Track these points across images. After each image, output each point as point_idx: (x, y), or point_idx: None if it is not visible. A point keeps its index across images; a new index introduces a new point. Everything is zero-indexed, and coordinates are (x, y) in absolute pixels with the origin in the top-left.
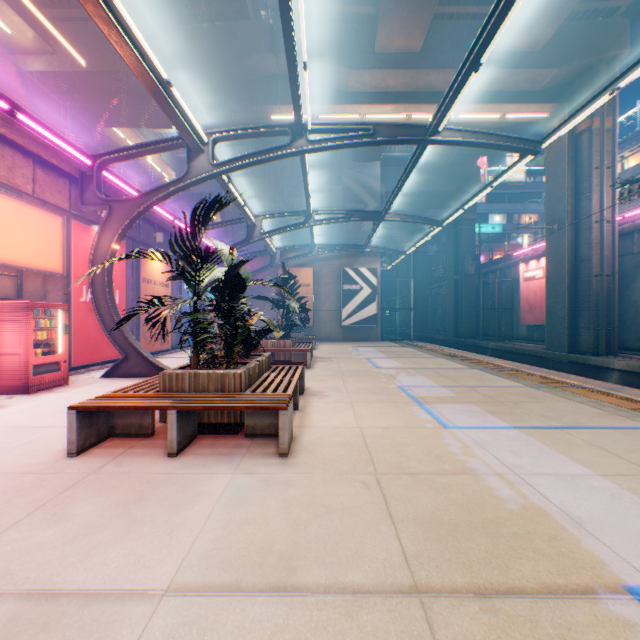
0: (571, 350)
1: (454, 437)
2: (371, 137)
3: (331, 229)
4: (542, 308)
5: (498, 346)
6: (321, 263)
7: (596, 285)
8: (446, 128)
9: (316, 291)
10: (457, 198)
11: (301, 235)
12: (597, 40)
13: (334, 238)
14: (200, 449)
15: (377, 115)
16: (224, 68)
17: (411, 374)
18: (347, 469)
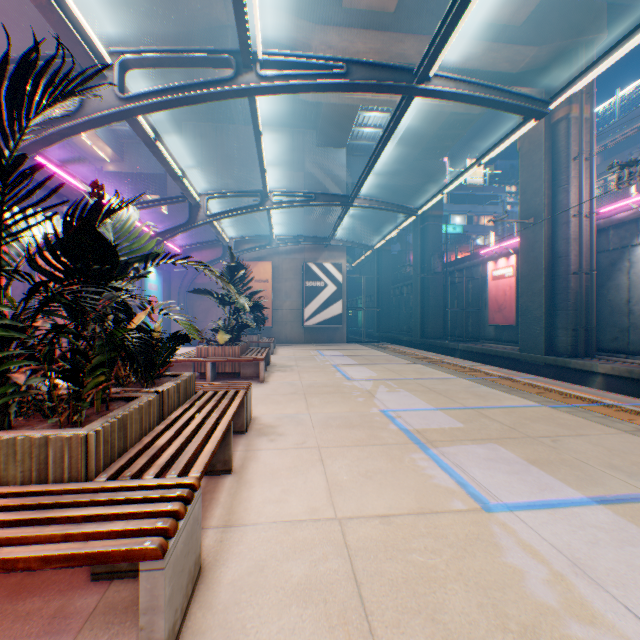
0: (548, 352)
1: (519, 543)
2: (343, 78)
3: (293, 219)
4: (512, 308)
5: (468, 347)
6: (281, 257)
7: (574, 283)
8: (438, 74)
9: (276, 288)
10: (424, 194)
11: (259, 225)
12: (577, 21)
13: (296, 230)
14: None
15: None
16: (158, 7)
17: (393, 389)
18: None
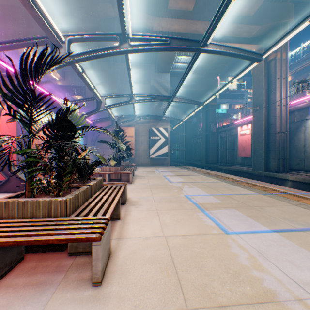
0: (266, 170)
1: (238, 245)
2: (168, 45)
3: (144, 107)
4: (249, 149)
5: (228, 168)
6: (139, 125)
7: (278, 137)
8: (211, 43)
9: (136, 139)
10: (207, 94)
11: (128, 110)
12: (279, 13)
13: (146, 112)
14: (17, 278)
15: None
16: (83, 10)
17: (191, 186)
18: (158, 304)
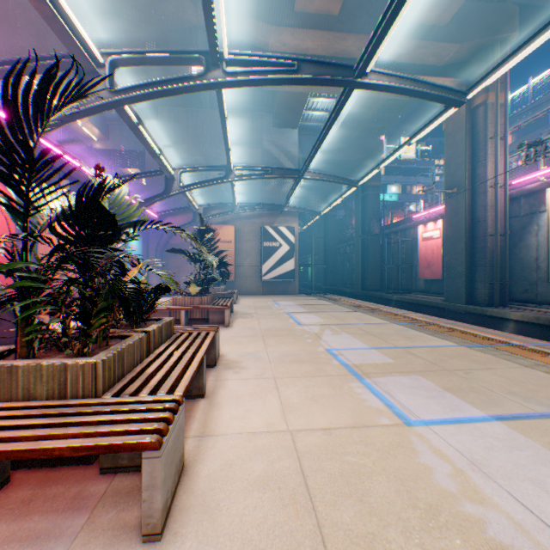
0: (469, 302)
1: (431, 448)
2: (295, 74)
3: (252, 189)
4: (439, 264)
5: (401, 298)
6: (243, 221)
7: (491, 243)
8: (374, 70)
9: (238, 247)
10: (364, 167)
11: (224, 194)
12: (493, 22)
13: (255, 198)
14: None
15: None
16: (139, 11)
17: (336, 332)
18: None
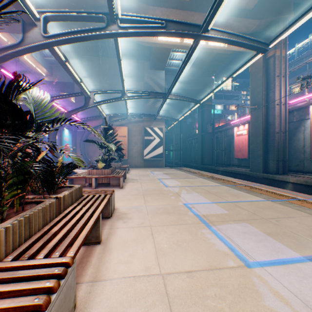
0: (264, 172)
1: (271, 290)
2: (164, 29)
3: (138, 106)
4: (246, 150)
5: (225, 169)
6: (132, 124)
7: (277, 137)
8: (213, 28)
9: (129, 140)
10: (203, 94)
11: (121, 108)
12: (279, 8)
13: (140, 111)
14: None
15: (164, 38)
16: None
17: (189, 191)
18: None
